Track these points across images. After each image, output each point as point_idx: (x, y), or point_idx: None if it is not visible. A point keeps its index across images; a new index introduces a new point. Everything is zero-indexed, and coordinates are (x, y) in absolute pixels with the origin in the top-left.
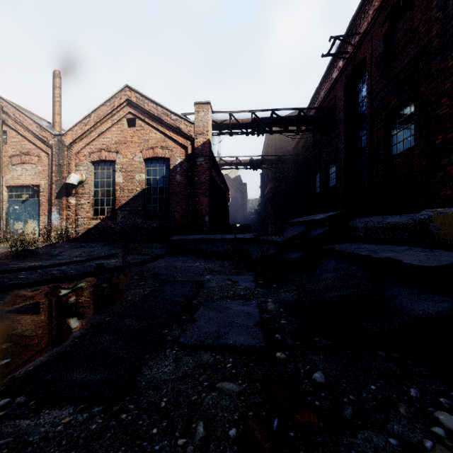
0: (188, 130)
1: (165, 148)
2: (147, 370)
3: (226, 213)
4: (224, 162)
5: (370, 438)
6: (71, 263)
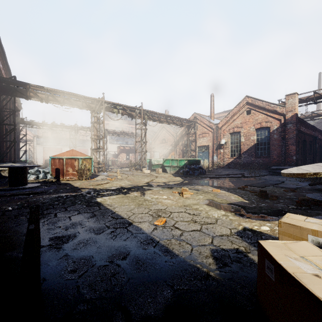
0: (281, 111)
1: (267, 122)
2: (267, 187)
3: (320, 151)
4: (315, 114)
5: (305, 193)
6: (230, 174)
